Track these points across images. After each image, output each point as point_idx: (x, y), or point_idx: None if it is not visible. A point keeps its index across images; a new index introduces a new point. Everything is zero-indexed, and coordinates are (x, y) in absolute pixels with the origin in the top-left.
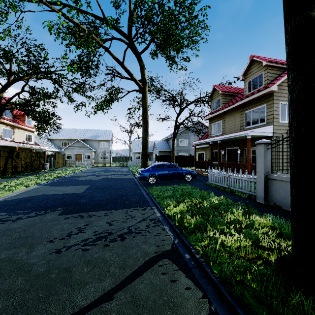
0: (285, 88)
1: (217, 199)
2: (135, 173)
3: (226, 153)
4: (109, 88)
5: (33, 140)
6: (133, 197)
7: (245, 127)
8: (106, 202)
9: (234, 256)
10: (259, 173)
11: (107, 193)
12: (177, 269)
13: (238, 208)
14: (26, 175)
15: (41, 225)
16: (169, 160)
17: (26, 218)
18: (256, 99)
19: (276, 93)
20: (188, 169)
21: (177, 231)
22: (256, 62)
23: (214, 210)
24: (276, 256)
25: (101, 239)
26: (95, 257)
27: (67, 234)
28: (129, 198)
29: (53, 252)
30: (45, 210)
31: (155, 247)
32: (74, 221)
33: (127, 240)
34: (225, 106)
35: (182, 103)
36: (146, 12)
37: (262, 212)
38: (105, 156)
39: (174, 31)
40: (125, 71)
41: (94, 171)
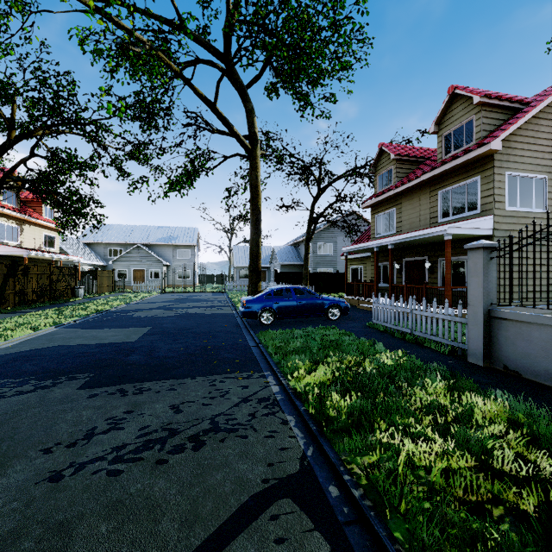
0: (517, 146)
1: (391, 357)
2: (237, 303)
3: (403, 268)
4: (191, 152)
5: (57, 245)
6: (229, 350)
7: (440, 220)
8: (176, 361)
9: (439, 496)
10: (473, 306)
11: (180, 343)
12: (311, 529)
13: (435, 378)
14: (40, 309)
15: (38, 412)
16: (299, 280)
17: (14, 395)
18: (460, 168)
19: (500, 155)
20: (334, 298)
21: (313, 428)
22: (460, 99)
23: (388, 382)
24: (541, 503)
25: (152, 446)
26: (131, 492)
27: (84, 433)
28: (222, 352)
29: (45, 478)
30: (54, 378)
31: (265, 467)
32: (106, 403)
33: (207, 449)
34: (401, 181)
35: (323, 179)
36: (257, 6)
37: (482, 385)
38: (185, 274)
39: (308, 43)
40: (219, 119)
41: (164, 300)
